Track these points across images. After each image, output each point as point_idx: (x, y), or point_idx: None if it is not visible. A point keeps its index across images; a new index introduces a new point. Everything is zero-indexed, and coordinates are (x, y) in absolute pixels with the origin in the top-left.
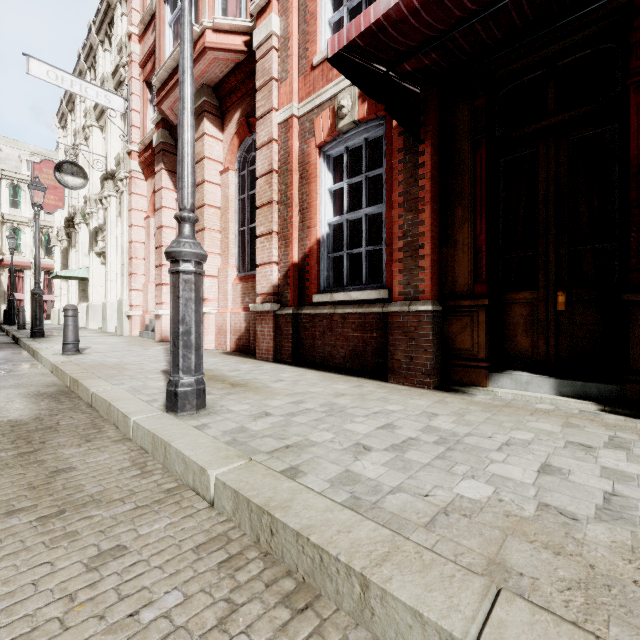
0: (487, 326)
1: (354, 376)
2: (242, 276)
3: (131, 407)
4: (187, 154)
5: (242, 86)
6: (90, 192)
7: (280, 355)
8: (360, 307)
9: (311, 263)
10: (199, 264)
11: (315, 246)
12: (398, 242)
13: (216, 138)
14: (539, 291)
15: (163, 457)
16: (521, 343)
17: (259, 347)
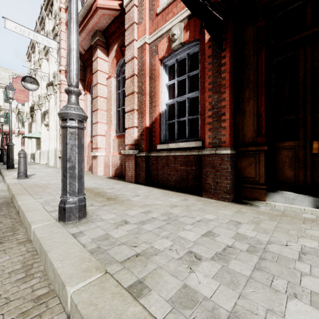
0: (265, 163)
1: (181, 192)
2: (118, 135)
3: (36, 217)
4: (73, 48)
5: (118, 30)
6: (41, 93)
7: (138, 179)
8: (185, 151)
9: (156, 127)
10: (81, 122)
11: (158, 117)
12: (208, 112)
13: (104, 60)
14: (299, 141)
15: (44, 262)
16: (287, 173)
17: (127, 174)
